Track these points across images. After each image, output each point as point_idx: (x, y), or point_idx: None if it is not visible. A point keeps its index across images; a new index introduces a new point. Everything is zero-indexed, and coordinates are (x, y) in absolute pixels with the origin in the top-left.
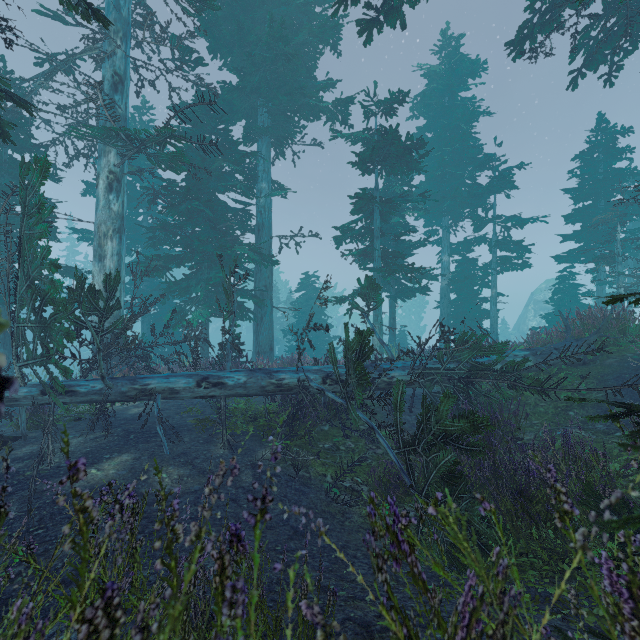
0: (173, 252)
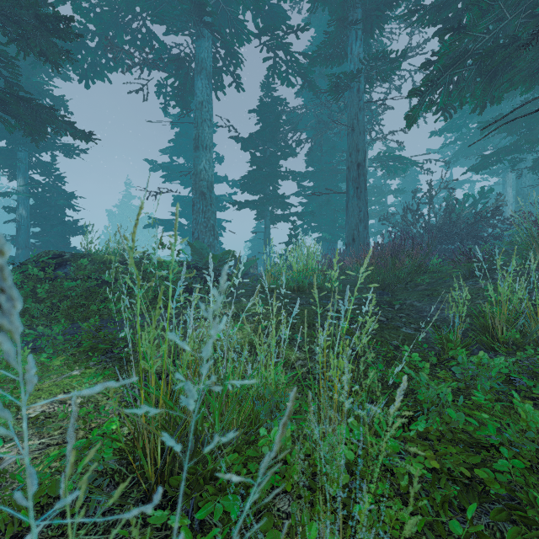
0: (224, 196)
